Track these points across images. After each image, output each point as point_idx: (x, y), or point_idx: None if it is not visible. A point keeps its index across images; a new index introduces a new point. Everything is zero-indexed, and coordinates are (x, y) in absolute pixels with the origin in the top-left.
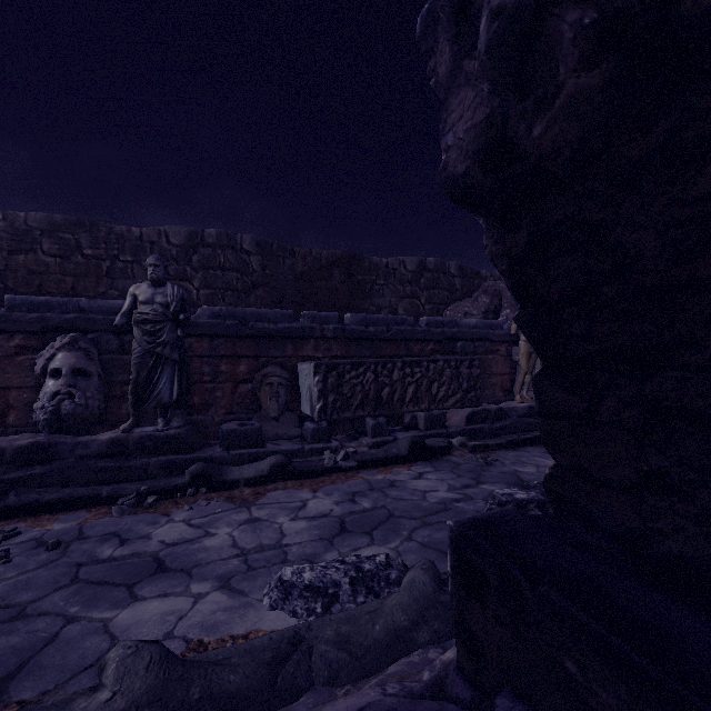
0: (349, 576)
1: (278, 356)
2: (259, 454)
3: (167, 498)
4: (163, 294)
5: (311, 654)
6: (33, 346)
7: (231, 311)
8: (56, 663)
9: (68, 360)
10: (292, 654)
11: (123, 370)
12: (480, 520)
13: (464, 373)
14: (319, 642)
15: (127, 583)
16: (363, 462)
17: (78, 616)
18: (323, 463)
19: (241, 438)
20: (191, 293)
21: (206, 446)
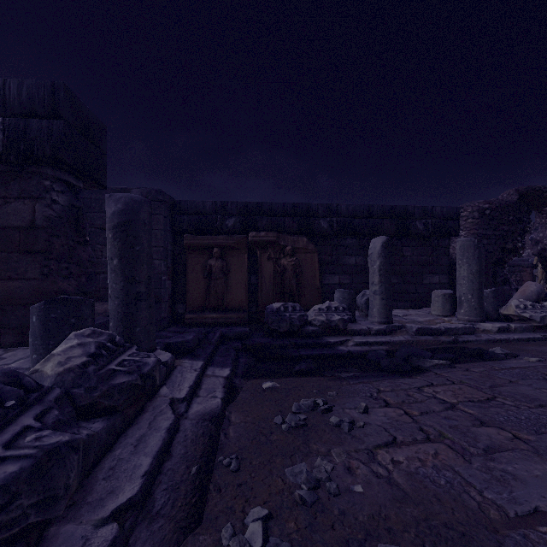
0: None
1: None
2: None
3: None
4: None
5: None
6: None
7: None
8: None
9: None
10: None
11: None
12: None
13: (513, 279)
14: None
15: None
16: None
17: None
18: None
19: None
20: None
21: None
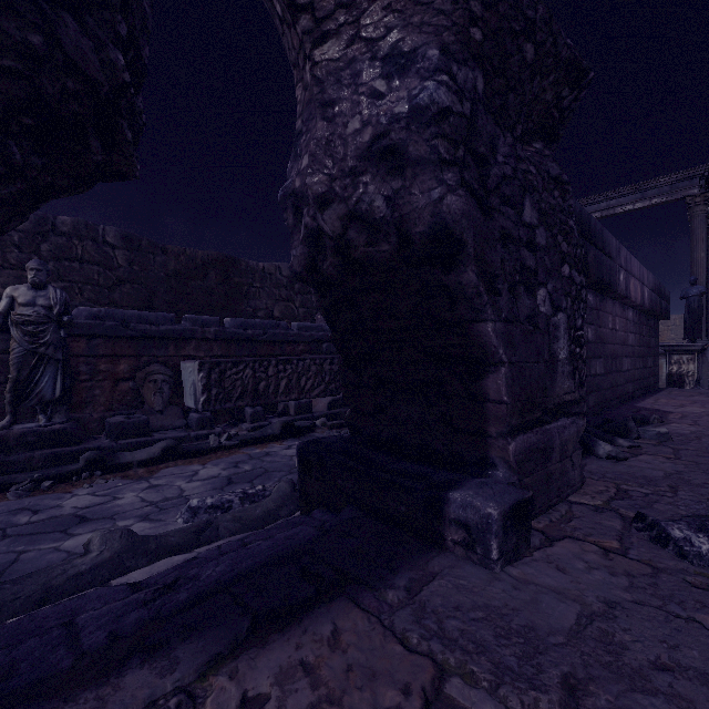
0: (238, 496)
1: (160, 355)
2: (147, 442)
3: (61, 482)
4: (46, 297)
5: (219, 528)
6: None
7: (111, 313)
8: (29, 567)
9: None
10: (207, 528)
11: None
12: (312, 439)
13: (327, 369)
14: (223, 522)
15: (58, 530)
16: (244, 441)
17: (26, 550)
18: (209, 445)
19: (129, 429)
20: None
21: (90, 439)
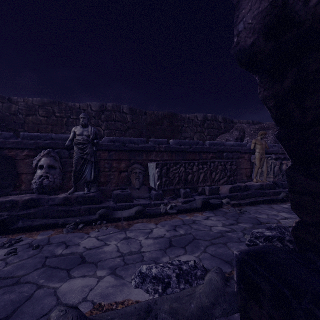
0: (175, 272)
1: (139, 159)
2: (130, 205)
3: (88, 225)
4: (87, 131)
5: (157, 319)
6: (32, 155)
7: (118, 139)
8: (29, 311)
9: (46, 161)
10: (147, 318)
11: (70, 166)
12: (254, 252)
13: (228, 168)
14: (161, 312)
15: (67, 268)
16: (179, 210)
17: (43, 284)
18: (160, 210)
19: (122, 197)
20: (101, 132)
21: (106, 201)
